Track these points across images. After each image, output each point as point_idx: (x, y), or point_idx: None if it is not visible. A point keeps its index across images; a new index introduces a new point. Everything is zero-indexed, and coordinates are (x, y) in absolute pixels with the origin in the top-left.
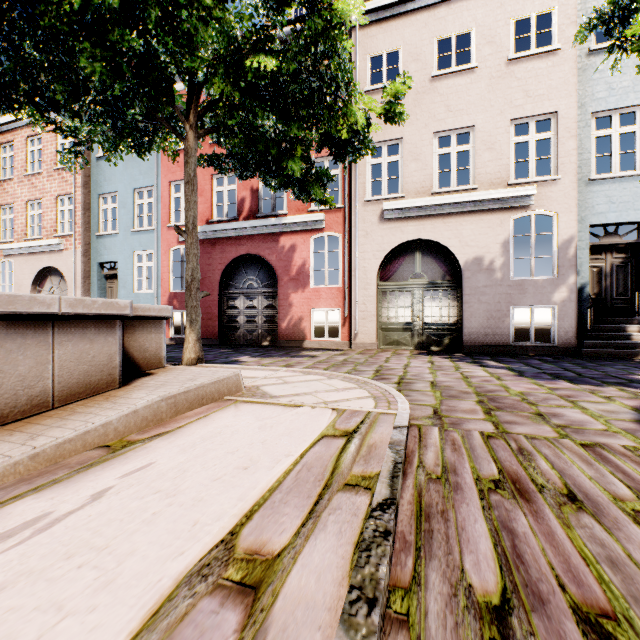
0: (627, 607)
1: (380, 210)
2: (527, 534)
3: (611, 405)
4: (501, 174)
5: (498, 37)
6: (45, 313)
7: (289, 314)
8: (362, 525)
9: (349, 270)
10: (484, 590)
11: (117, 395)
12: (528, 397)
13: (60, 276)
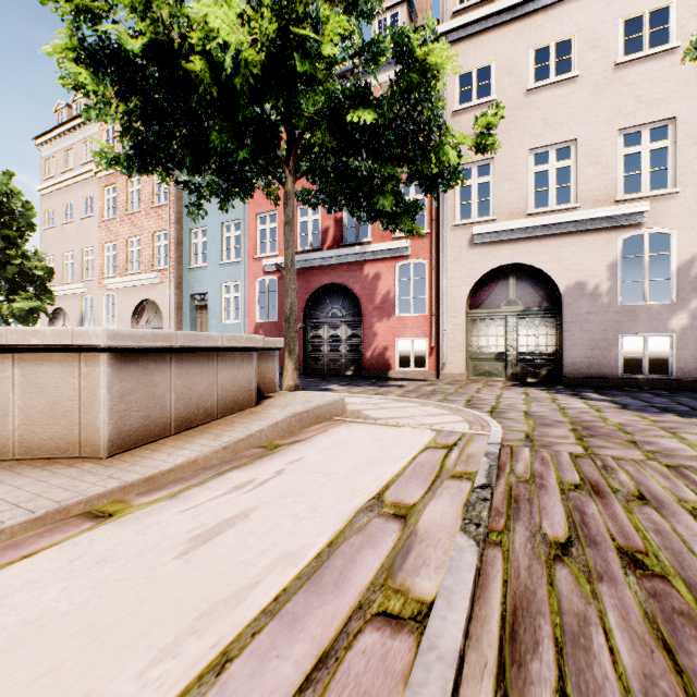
0: (658, 550)
1: (470, 234)
2: (594, 514)
3: None
4: (607, 190)
5: (604, 40)
6: (214, 347)
7: (373, 343)
8: (467, 496)
9: (436, 298)
10: (555, 536)
11: (257, 411)
12: (626, 427)
13: (156, 308)
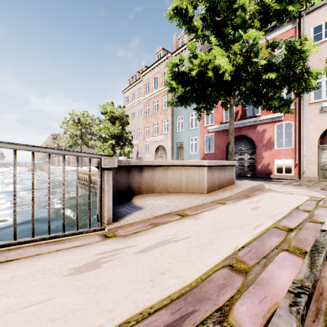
0: None
1: (320, 107)
2: None
3: None
4: None
5: None
6: (225, 165)
7: (262, 162)
8: None
9: (298, 139)
10: None
11: (236, 185)
12: None
13: (163, 148)
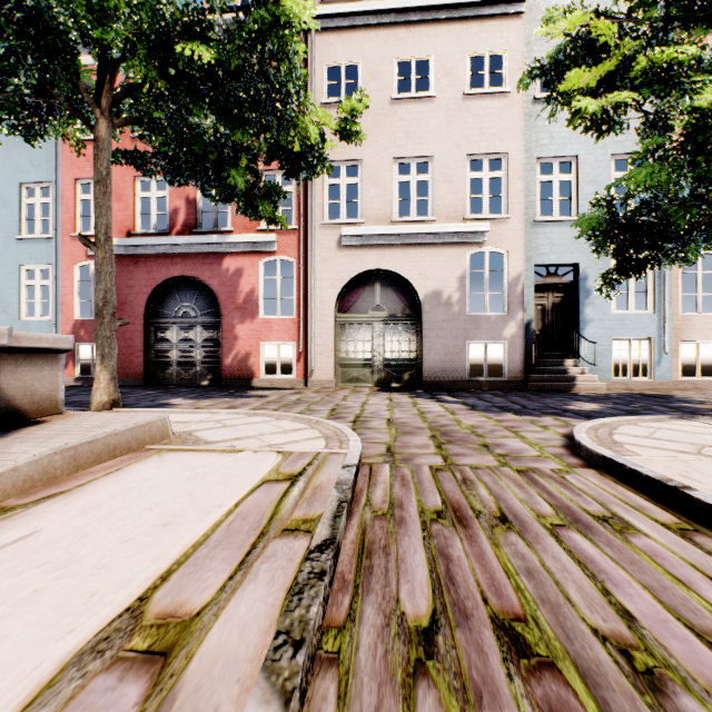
0: (536, 609)
1: (338, 235)
2: (461, 557)
3: (546, 433)
4: (458, 208)
5: (455, 70)
6: None
7: (234, 348)
8: (298, 569)
9: (305, 299)
10: (416, 615)
11: None
12: (477, 430)
13: None
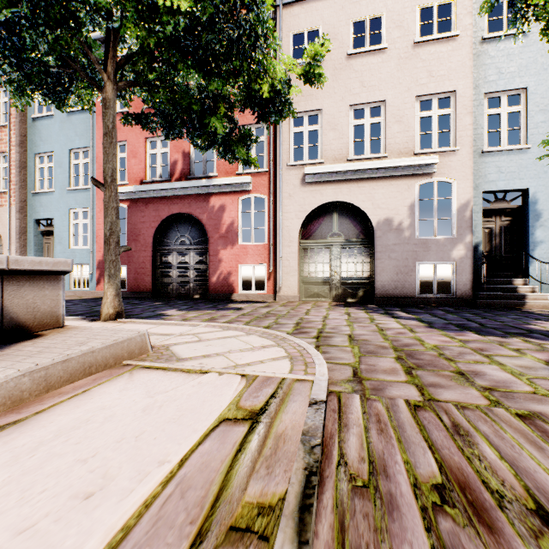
0: None
1: (302, 174)
2: None
3: (525, 359)
4: (408, 144)
5: (406, 22)
6: None
7: (219, 269)
8: None
9: (274, 229)
10: None
11: None
12: (444, 351)
13: None
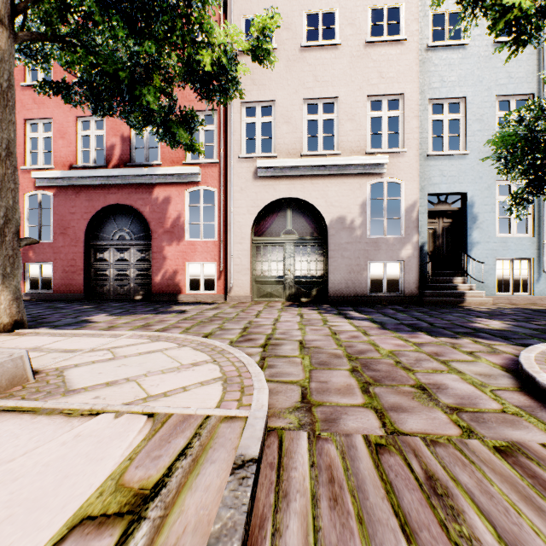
0: None
1: (254, 167)
2: None
3: (481, 365)
4: (360, 143)
5: (358, 20)
6: None
7: (163, 267)
8: None
9: (225, 224)
10: None
11: None
12: (400, 358)
13: None
